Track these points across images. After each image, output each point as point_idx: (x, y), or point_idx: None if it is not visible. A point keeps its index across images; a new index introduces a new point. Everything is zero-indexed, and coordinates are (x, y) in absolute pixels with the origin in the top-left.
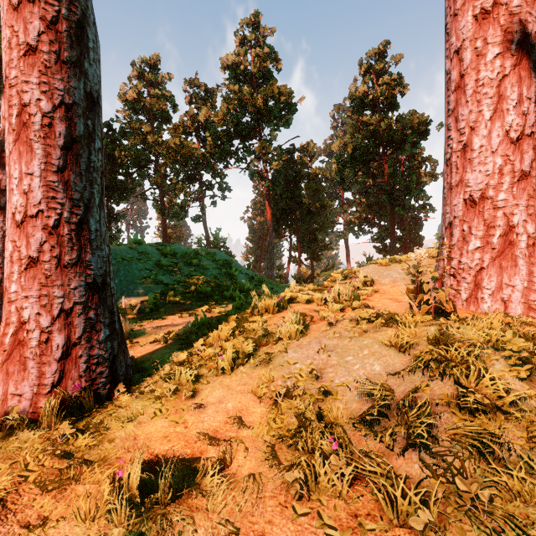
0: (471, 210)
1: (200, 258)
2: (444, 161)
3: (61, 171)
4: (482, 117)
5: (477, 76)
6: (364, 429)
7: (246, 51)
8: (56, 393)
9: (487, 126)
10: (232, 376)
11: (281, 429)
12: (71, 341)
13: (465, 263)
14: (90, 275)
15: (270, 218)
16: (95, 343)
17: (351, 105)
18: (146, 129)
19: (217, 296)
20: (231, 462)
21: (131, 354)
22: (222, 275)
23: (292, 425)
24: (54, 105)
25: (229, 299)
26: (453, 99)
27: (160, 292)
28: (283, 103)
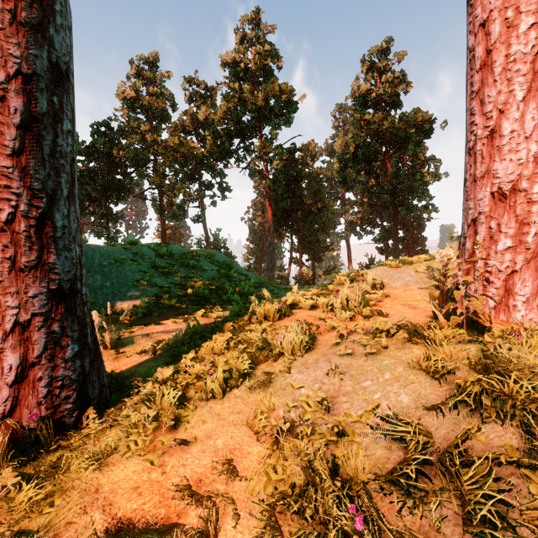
0: (500, 205)
1: (198, 259)
2: (465, 150)
3: (17, 154)
4: (514, 98)
5: (508, 51)
6: (397, 493)
7: (246, 49)
8: (7, 425)
9: (520, 108)
10: (224, 401)
11: (284, 480)
12: (28, 360)
13: (493, 265)
14: (53, 280)
15: (271, 218)
16: (60, 362)
17: (353, 104)
18: (144, 128)
19: (215, 299)
20: (216, 535)
21: (114, 367)
22: (221, 277)
23: (298, 476)
24: (7, 75)
25: (228, 302)
26: (478, 79)
27: (154, 295)
28: (284, 101)
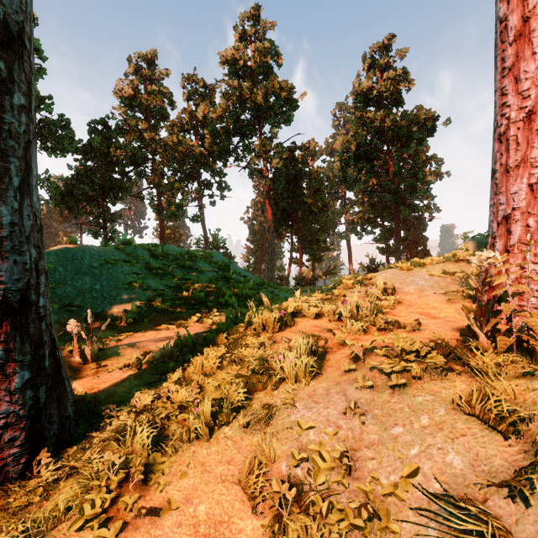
0: None
1: (195, 260)
2: (494, 137)
3: None
4: None
5: None
6: None
7: (246, 46)
8: None
9: None
10: (211, 443)
11: None
12: None
13: (531, 270)
14: None
15: (271, 218)
16: (3, 395)
17: (354, 102)
18: (142, 126)
19: (211, 302)
20: None
21: (92, 385)
22: (218, 279)
23: None
24: None
25: (225, 306)
26: (511, 52)
27: (146, 299)
28: (284, 99)
